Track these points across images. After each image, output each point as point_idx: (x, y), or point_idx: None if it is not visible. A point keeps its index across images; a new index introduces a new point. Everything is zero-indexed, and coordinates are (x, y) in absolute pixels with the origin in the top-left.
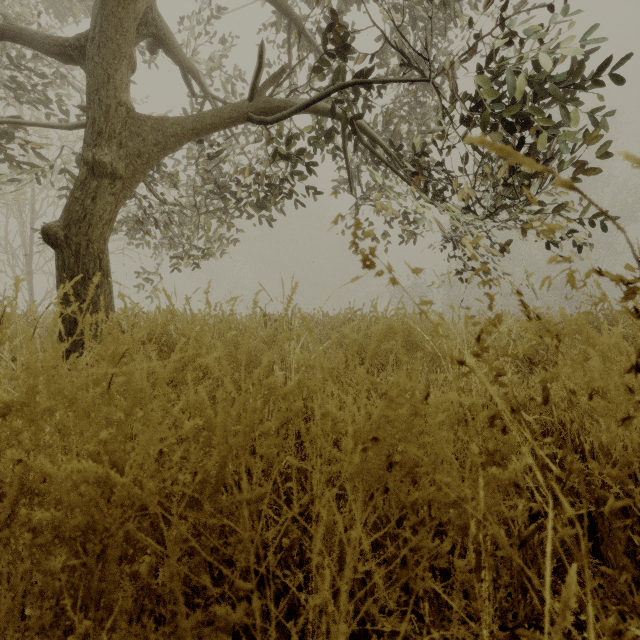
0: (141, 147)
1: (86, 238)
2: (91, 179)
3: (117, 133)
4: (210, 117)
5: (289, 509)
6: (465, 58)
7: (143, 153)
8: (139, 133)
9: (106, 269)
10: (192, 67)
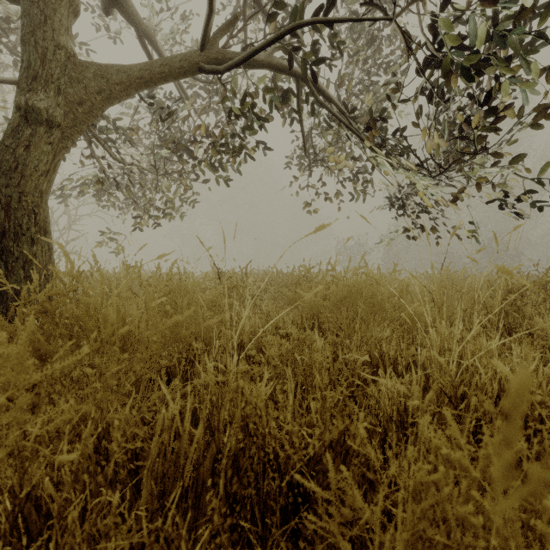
0: (82, 94)
1: (18, 190)
2: (24, 126)
3: (55, 78)
4: (158, 66)
5: None
6: None
7: (84, 101)
8: (80, 79)
9: (44, 224)
10: (148, 28)
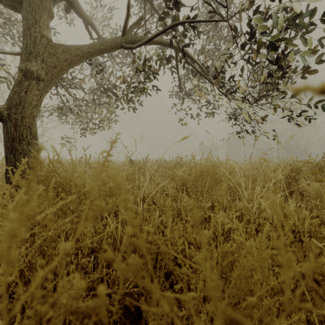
0: (55, 62)
1: (21, 115)
2: (24, 80)
3: (41, 53)
4: (97, 46)
5: (133, 321)
6: (248, 8)
7: (57, 66)
8: (54, 54)
9: (34, 134)
10: (90, 22)
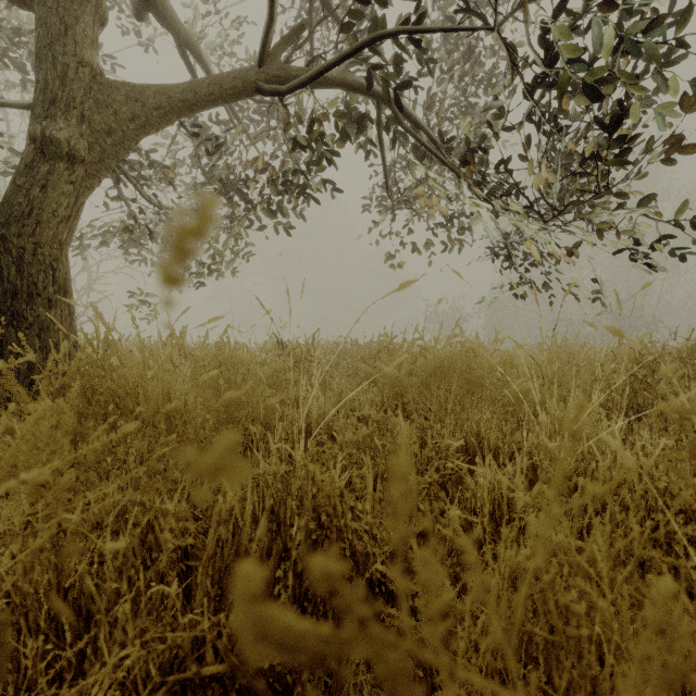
0: (111, 122)
1: (32, 240)
2: (40, 161)
3: (78, 102)
4: (205, 87)
5: None
6: None
7: (114, 130)
8: (108, 103)
9: (63, 283)
10: (191, 39)
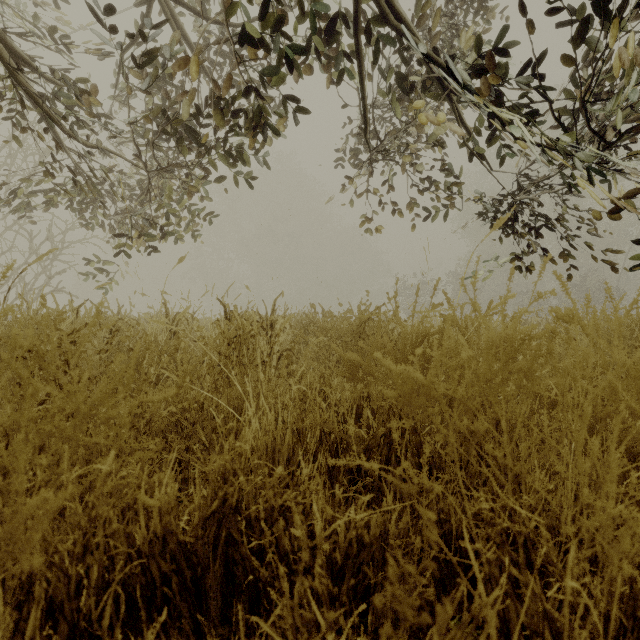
0: None
1: None
2: None
3: None
4: None
5: None
6: None
7: None
8: None
9: None
10: None
